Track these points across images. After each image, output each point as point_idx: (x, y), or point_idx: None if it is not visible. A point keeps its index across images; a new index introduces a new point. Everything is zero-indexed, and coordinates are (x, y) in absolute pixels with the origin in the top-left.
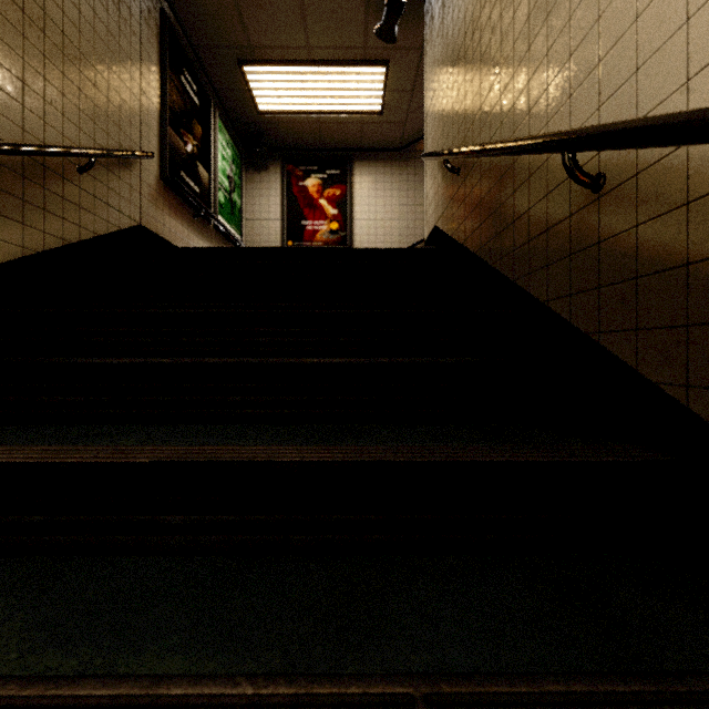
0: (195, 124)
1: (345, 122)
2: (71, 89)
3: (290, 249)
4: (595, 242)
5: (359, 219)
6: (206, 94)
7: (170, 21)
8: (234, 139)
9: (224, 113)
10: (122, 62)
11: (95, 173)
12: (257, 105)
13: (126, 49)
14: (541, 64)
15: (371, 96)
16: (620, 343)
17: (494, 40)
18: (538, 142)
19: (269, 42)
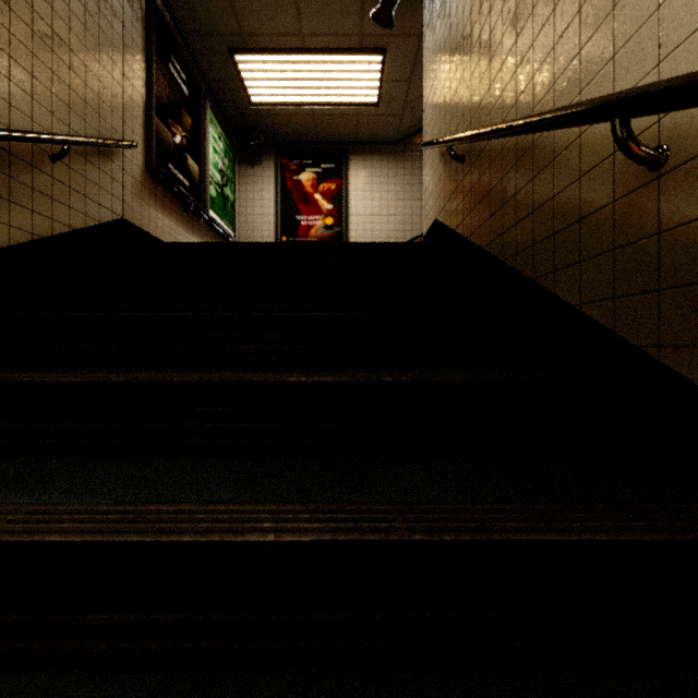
0: (184, 115)
1: (340, 114)
2: (42, 70)
3: (281, 244)
4: (652, 232)
5: (355, 214)
6: (196, 84)
7: (156, 5)
8: (226, 131)
9: (216, 105)
10: (102, 45)
11: (71, 162)
12: (250, 97)
13: (107, 31)
14: (571, 24)
15: (367, 87)
16: (694, 363)
17: (508, 8)
18: (577, 110)
19: (261, 29)
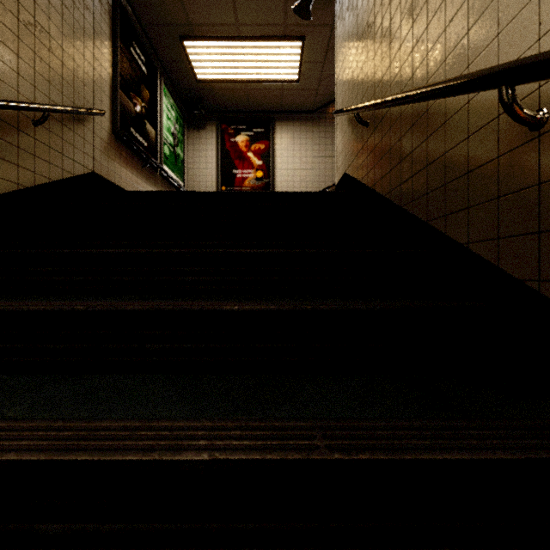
0: (143, 89)
1: (268, 89)
2: (26, 51)
3: (220, 193)
4: (533, 183)
5: (280, 169)
6: (153, 65)
7: (120, 1)
8: (177, 103)
9: (169, 81)
10: (76, 32)
11: (50, 126)
12: (196, 75)
13: (80, 21)
14: (460, 9)
15: (290, 67)
16: None
17: None
18: (468, 80)
19: (205, 20)
